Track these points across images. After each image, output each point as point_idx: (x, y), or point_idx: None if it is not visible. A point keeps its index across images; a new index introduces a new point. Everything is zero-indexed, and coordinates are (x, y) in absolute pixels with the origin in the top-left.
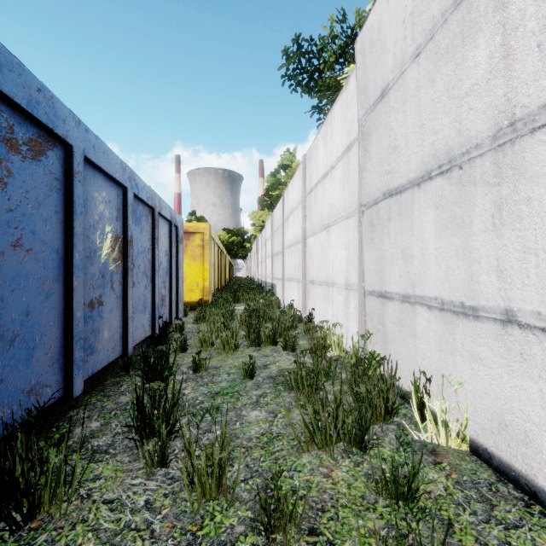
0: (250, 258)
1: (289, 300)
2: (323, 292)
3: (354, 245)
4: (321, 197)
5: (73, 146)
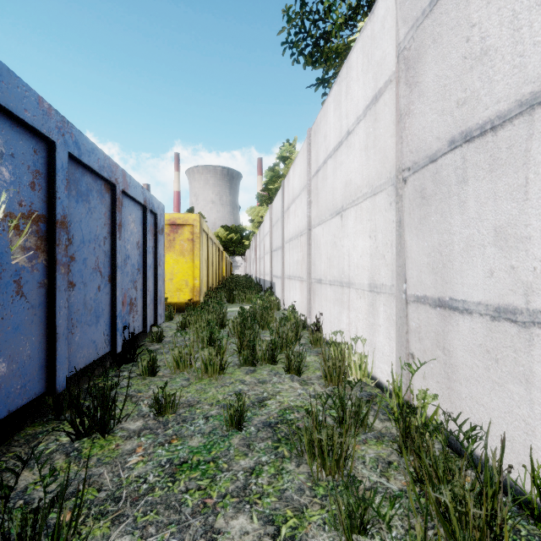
0: (248, 255)
1: (290, 301)
2: (335, 294)
3: (385, 230)
4: (331, 175)
5: None
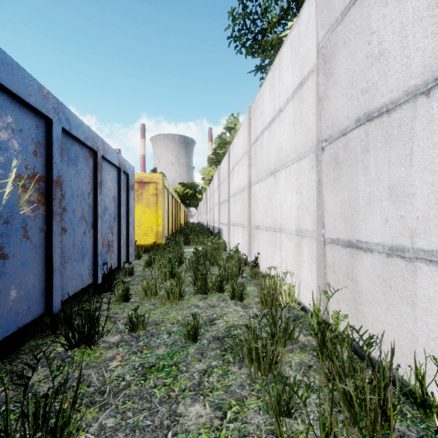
0: (201, 206)
1: (234, 243)
2: (270, 237)
3: (308, 187)
4: (267, 143)
5: None
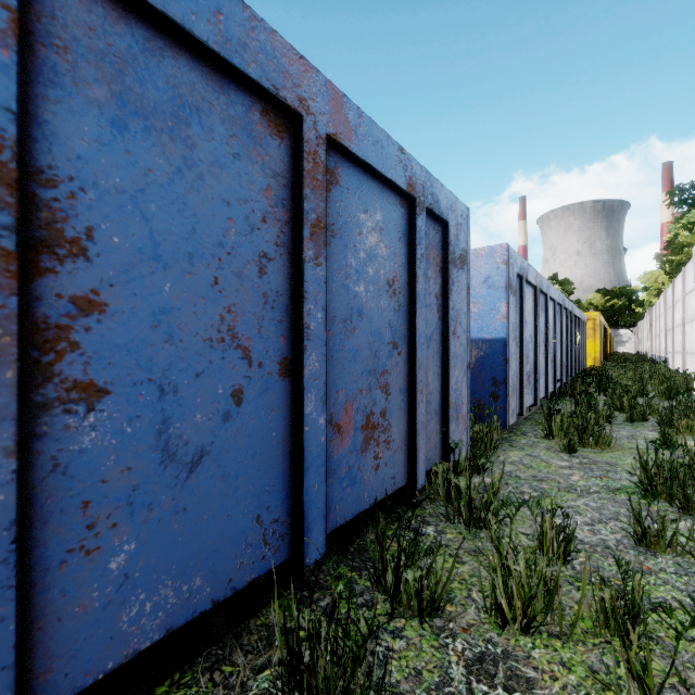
0: (641, 328)
1: (676, 369)
2: (690, 358)
3: None
4: (689, 302)
5: (576, 315)
